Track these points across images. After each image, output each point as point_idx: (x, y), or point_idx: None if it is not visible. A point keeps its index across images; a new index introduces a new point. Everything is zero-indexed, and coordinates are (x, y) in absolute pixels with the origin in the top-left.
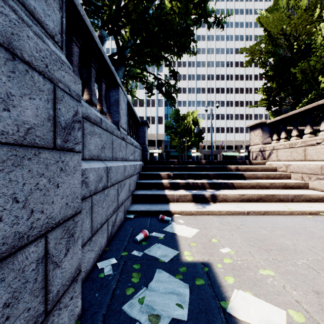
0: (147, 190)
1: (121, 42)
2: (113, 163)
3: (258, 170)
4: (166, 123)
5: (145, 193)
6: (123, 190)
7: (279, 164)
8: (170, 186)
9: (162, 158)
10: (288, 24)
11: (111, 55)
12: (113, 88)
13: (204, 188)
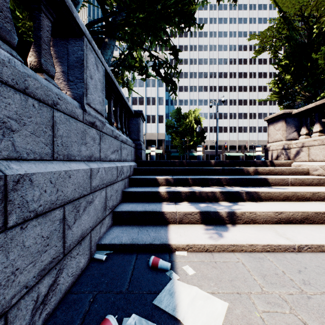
0: (137, 202)
1: (106, 5)
2: (48, 165)
3: (285, 173)
4: (167, 122)
5: (132, 208)
6: (87, 212)
7: (313, 165)
8: (170, 197)
9: (162, 159)
10: (309, 1)
11: (92, 22)
12: (73, 40)
13: (218, 200)
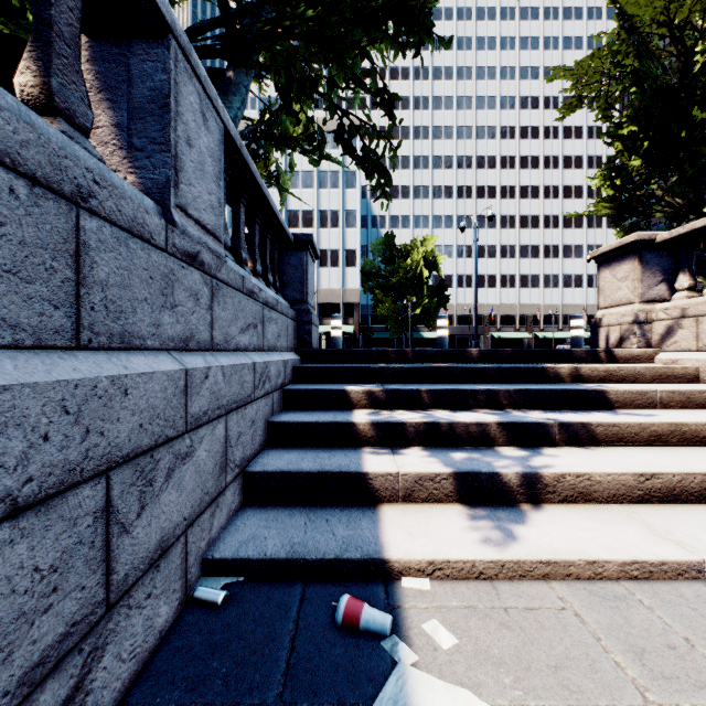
0: (301, 448)
1: None
2: (60, 362)
3: (643, 378)
4: (364, 266)
5: (290, 465)
6: (175, 481)
7: None
8: (381, 435)
9: (355, 345)
10: None
11: (196, 26)
12: (143, 45)
13: (493, 442)
